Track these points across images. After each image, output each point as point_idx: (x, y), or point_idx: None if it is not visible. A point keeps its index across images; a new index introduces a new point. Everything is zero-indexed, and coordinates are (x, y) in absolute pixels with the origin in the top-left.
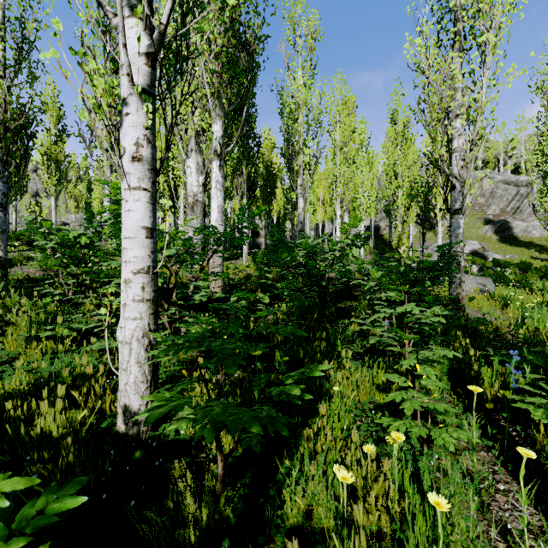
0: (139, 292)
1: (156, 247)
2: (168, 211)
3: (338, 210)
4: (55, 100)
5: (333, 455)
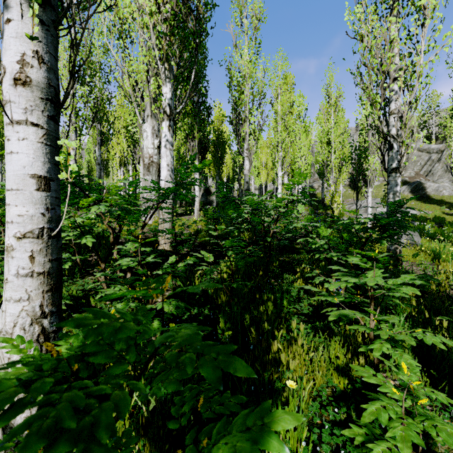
0: (26, 263)
1: (56, 202)
2: (70, 156)
3: (279, 171)
4: None
5: None
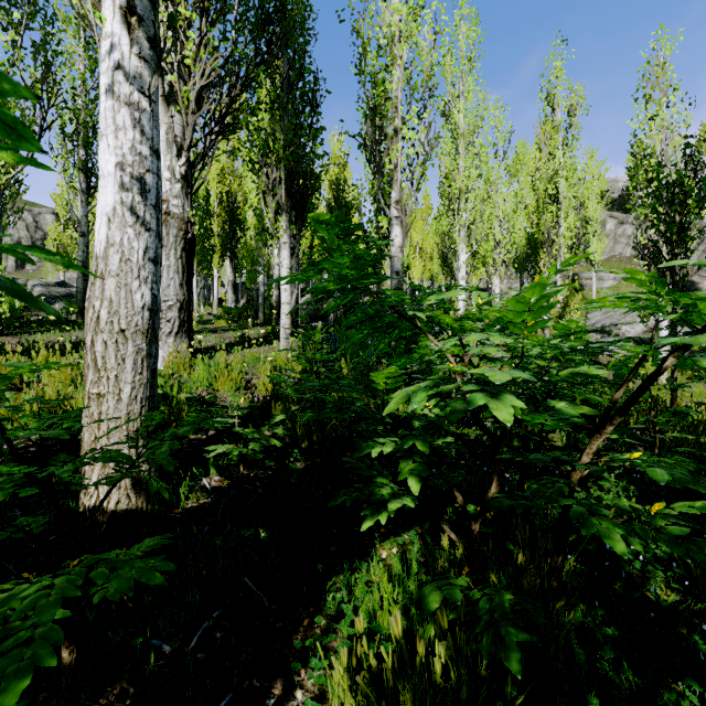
0: None
1: None
2: None
3: (462, 252)
4: None
5: None
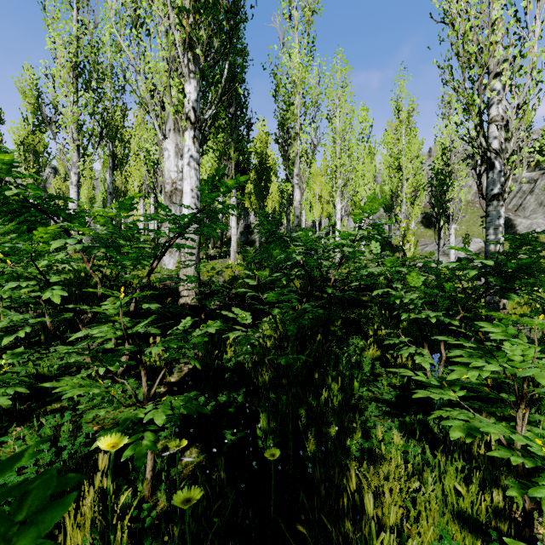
0: None
1: None
2: None
3: (338, 203)
4: (33, 87)
5: None
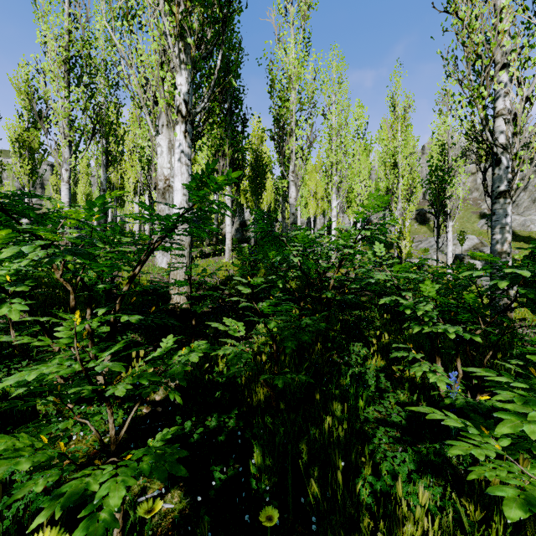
0: None
1: None
2: None
3: (334, 200)
4: (28, 83)
5: None
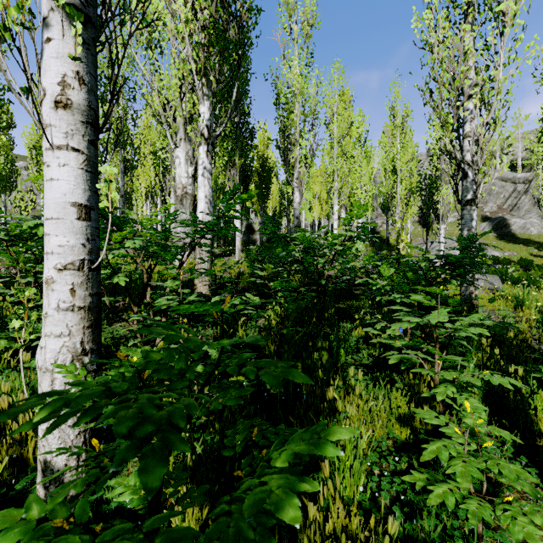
0: (67, 297)
1: (96, 232)
2: (112, 183)
3: (336, 205)
4: None
5: (347, 539)
